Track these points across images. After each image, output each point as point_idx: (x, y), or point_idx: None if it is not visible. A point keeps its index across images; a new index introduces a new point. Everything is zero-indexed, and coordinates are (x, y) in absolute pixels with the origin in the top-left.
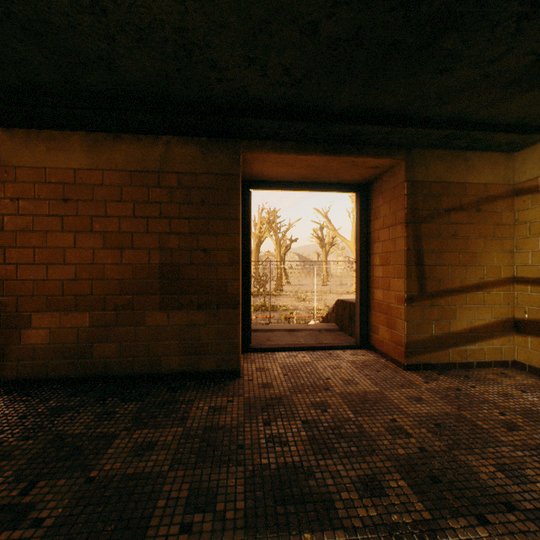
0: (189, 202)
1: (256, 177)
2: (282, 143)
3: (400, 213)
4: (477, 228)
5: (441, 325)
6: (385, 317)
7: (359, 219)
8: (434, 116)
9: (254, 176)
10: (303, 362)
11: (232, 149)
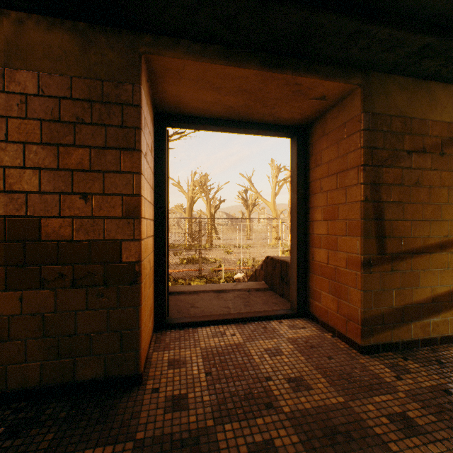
0: (57, 119)
1: (174, 108)
2: (203, 44)
3: (354, 155)
4: (440, 175)
5: (403, 294)
6: (330, 283)
7: (297, 167)
8: (419, 7)
9: (170, 107)
10: (232, 344)
11: (128, 46)
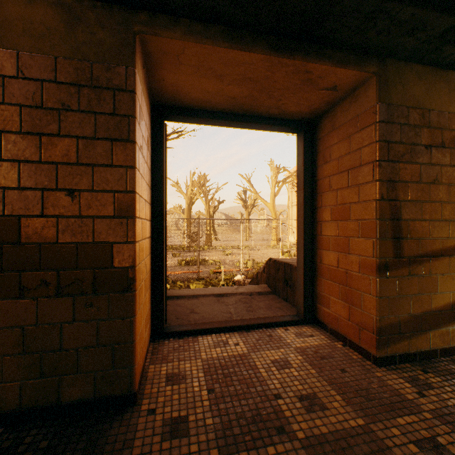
0: (39, 105)
1: (172, 100)
2: (205, 24)
3: (368, 149)
4: None
5: (421, 300)
6: (340, 288)
7: (303, 165)
8: None
9: (168, 97)
10: (236, 356)
11: (121, 23)
